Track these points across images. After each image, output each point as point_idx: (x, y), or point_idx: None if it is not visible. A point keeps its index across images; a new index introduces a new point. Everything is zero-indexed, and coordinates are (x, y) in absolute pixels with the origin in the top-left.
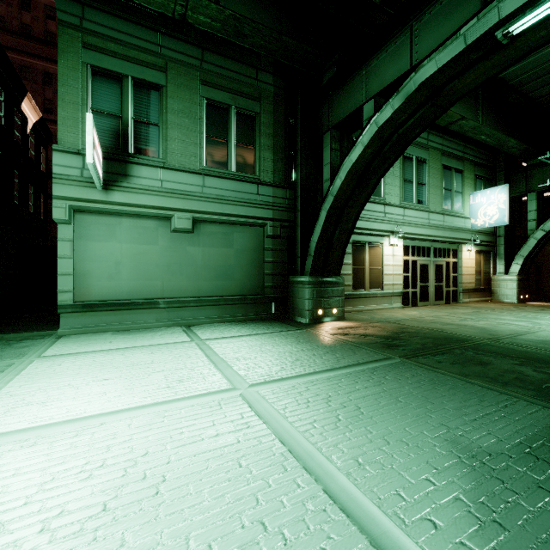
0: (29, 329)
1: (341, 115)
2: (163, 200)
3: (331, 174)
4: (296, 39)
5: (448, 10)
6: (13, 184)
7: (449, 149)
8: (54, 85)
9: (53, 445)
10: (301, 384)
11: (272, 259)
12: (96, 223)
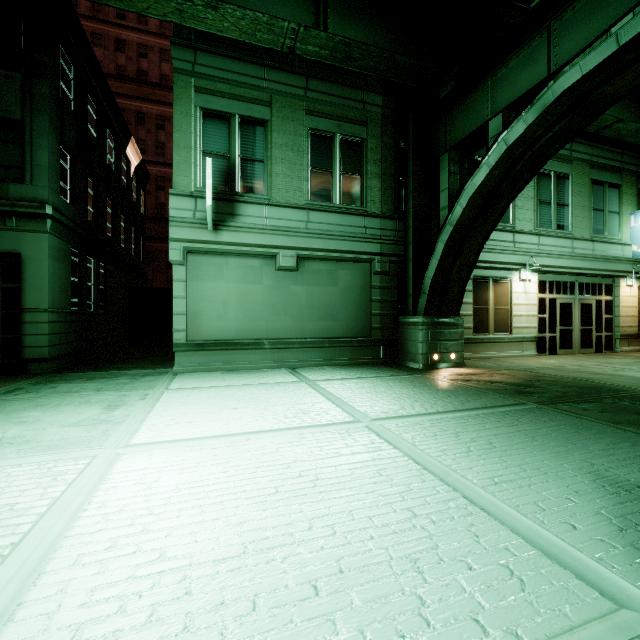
0: (145, 367)
1: (461, 133)
2: (268, 238)
3: (449, 200)
4: (409, 56)
5: (596, 4)
6: (120, 228)
7: (600, 160)
8: (146, 124)
9: (216, 451)
10: (425, 421)
11: (380, 298)
12: (206, 264)
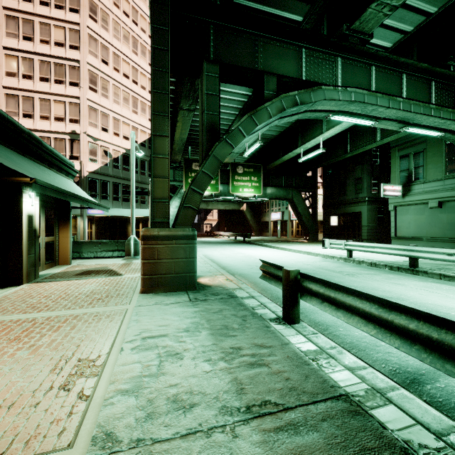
0: None
1: None
2: (424, 196)
3: None
4: None
5: None
6: None
7: None
8: None
9: None
10: None
11: None
12: (402, 209)
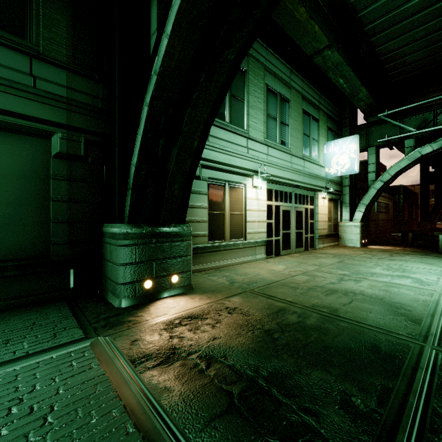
0: None
1: None
2: None
3: None
4: None
5: None
6: None
7: (308, 95)
8: None
9: None
10: None
11: (69, 196)
12: None
